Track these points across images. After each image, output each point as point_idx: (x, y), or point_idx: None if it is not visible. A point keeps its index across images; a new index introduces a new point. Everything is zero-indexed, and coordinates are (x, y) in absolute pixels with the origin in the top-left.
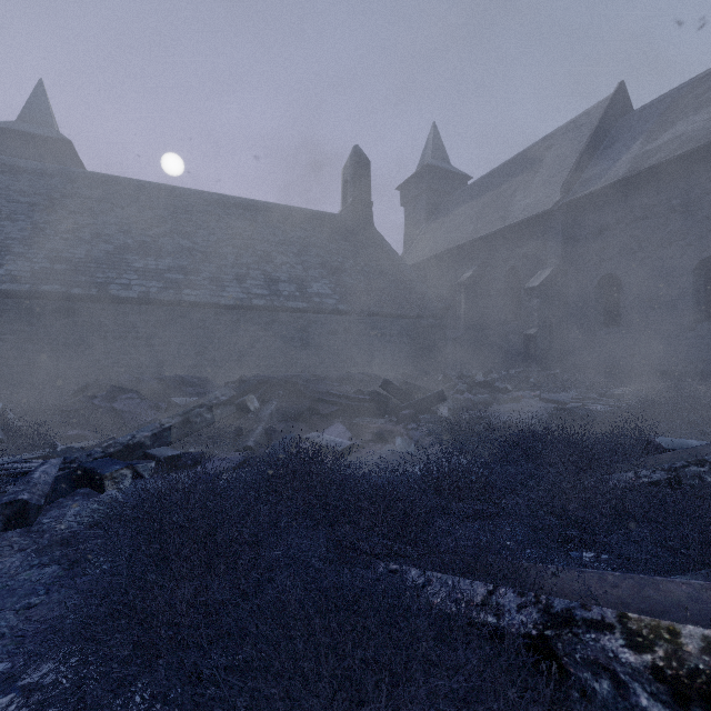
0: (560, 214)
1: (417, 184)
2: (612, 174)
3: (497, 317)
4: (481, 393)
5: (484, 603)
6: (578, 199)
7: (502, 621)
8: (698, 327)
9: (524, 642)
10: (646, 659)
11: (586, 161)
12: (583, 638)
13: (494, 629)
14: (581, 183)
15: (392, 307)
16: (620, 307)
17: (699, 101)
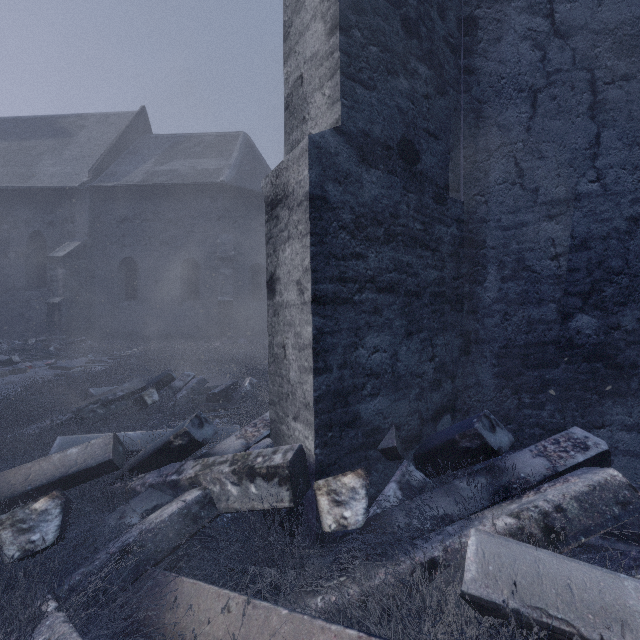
0: (88, 195)
1: None
2: (132, 178)
3: (17, 281)
4: None
5: None
6: (104, 187)
7: None
8: (184, 304)
9: None
10: None
11: (113, 157)
12: None
13: None
14: (108, 174)
15: None
16: (138, 285)
17: (188, 152)
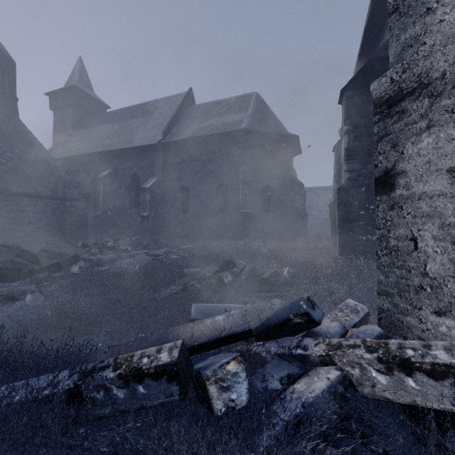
0: (161, 148)
1: (65, 97)
2: (186, 134)
3: (125, 203)
4: (110, 254)
5: (49, 384)
6: (170, 142)
7: (53, 389)
8: (217, 215)
9: (67, 394)
10: (117, 372)
11: (174, 122)
12: (96, 376)
13: (51, 396)
14: (172, 134)
15: (37, 189)
16: (189, 203)
17: (219, 112)
